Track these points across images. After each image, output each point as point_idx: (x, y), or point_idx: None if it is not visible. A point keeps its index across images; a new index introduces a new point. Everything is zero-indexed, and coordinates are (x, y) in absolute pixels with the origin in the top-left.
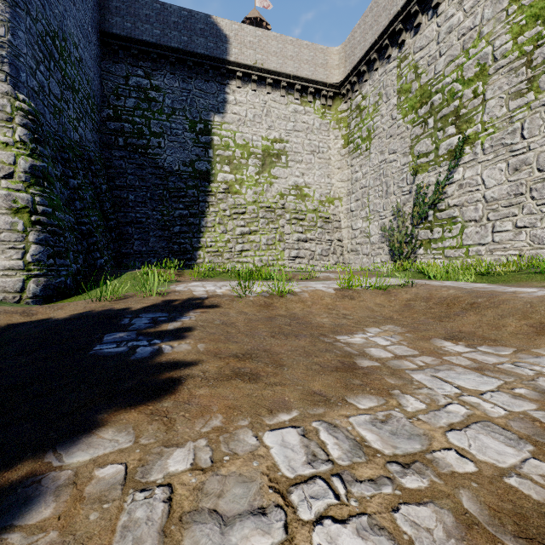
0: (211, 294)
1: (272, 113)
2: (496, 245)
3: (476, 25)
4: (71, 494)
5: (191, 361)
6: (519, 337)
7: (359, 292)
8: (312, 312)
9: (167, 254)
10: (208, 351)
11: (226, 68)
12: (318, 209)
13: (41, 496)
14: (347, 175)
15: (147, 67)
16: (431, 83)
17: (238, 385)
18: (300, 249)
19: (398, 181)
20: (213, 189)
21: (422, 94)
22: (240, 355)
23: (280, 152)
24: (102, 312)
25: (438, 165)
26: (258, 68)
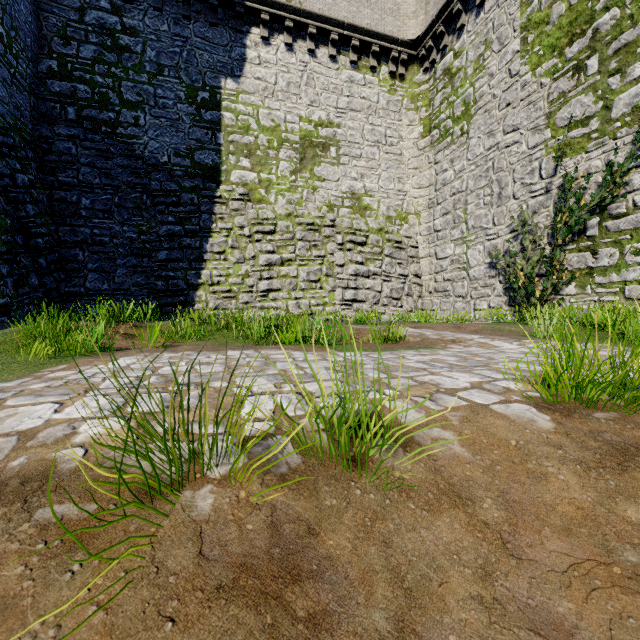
0: (17, 464)
1: (315, 81)
2: None
3: None
4: None
5: None
6: None
7: (639, 422)
8: None
9: (145, 295)
10: None
11: (245, 5)
12: (384, 229)
13: None
14: (429, 178)
15: None
16: None
17: None
18: (358, 289)
19: (522, 176)
20: (223, 194)
21: (574, 20)
22: None
23: (328, 142)
24: None
25: (611, 136)
26: (294, 8)
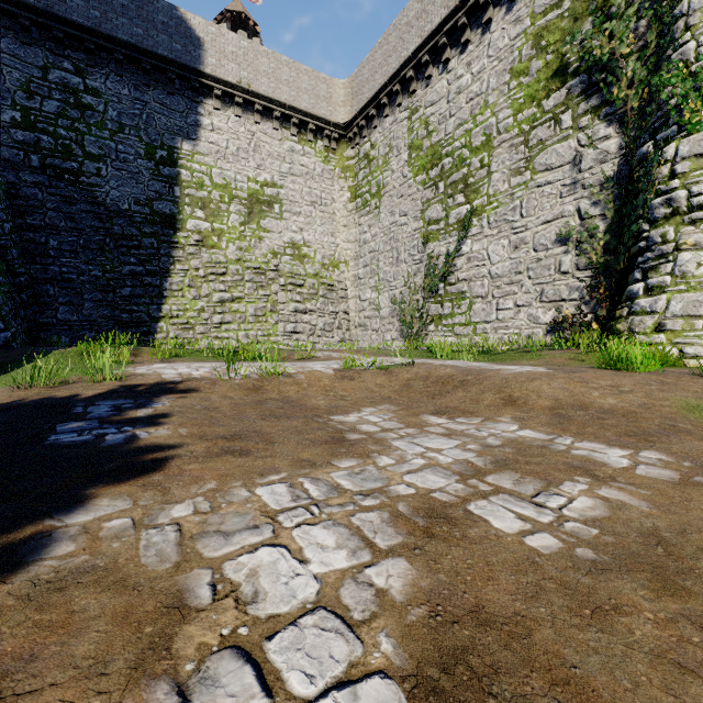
0: (186, 377)
1: (261, 149)
2: (499, 323)
3: (483, 92)
4: (87, 538)
5: (174, 444)
6: (491, 409)
7: (360, 372)
8: (307, 395)
9: (111, 325)
10: (192, 434)
11: (200, 81)
12: (320, 274)
13: (58, 542)
14: (355, 235)
15: (79, 60)
16: (442, 143)
17: (228, 459)
18: (297, 323)
19: (409, 248)
20: (180, 240)
21: (433, 155)
22: (228, 436)
23: (273, 200)
24: (41, 401)
25: (449, 235)
26: (243, 89)
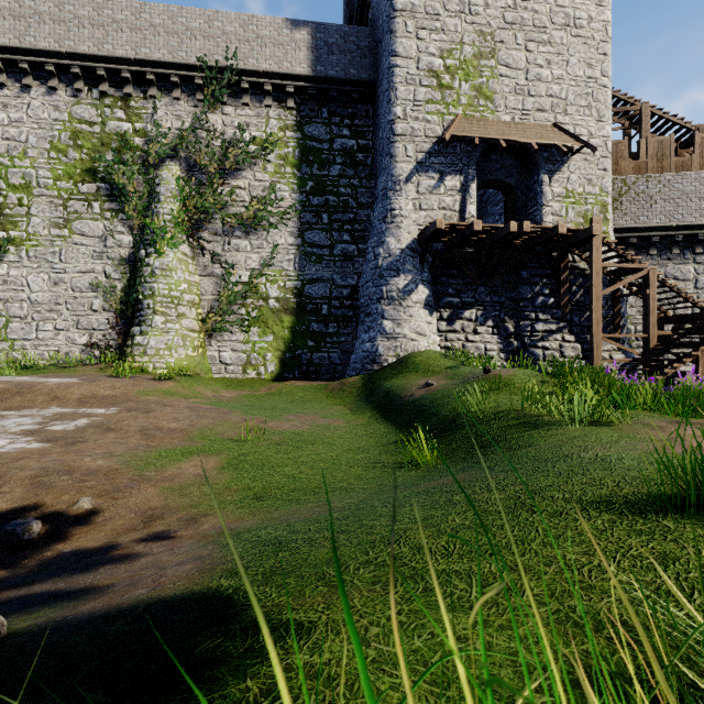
0: None
1: None
2: (40, 342)
3: (22, 141)
4: None
5: None
6: (44, 404)
7: None
8: None
9: None
10: None
11: None
12: None
13: None
14: None
15: None
16: None
17: None
18: None
19: None
20: None
21: None
22: None
23: None
24: None
25: None
26: None
